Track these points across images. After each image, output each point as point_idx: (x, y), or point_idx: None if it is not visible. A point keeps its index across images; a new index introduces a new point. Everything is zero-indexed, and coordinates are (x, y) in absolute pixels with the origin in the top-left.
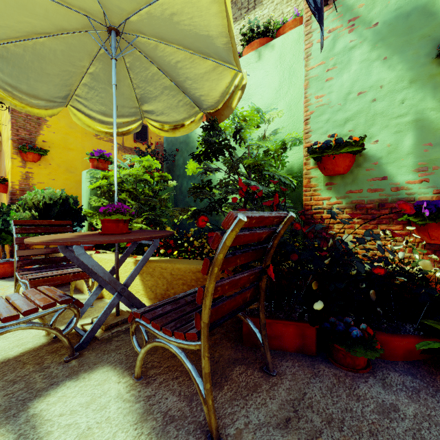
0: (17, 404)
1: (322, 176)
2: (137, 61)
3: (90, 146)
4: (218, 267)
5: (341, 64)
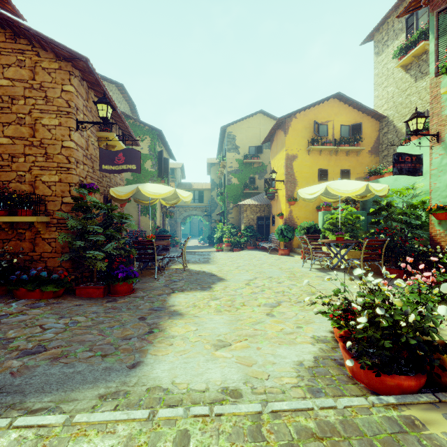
0: (324, 272)
1: (436, 219)
2: None
3: None
4: (363, 248)
5: (444, 171)
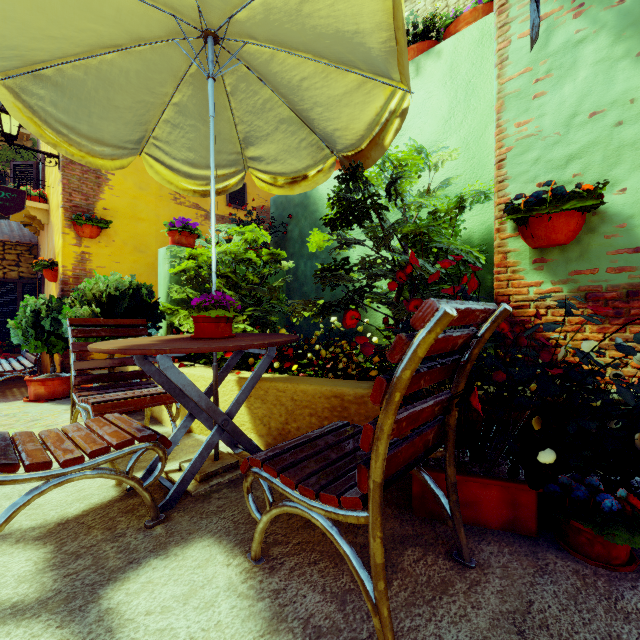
0: (84, 591)
1: (526, 248)
2: (242, 82)
3: (166, 215)
4: (401, 391)
5: (560, 70)
